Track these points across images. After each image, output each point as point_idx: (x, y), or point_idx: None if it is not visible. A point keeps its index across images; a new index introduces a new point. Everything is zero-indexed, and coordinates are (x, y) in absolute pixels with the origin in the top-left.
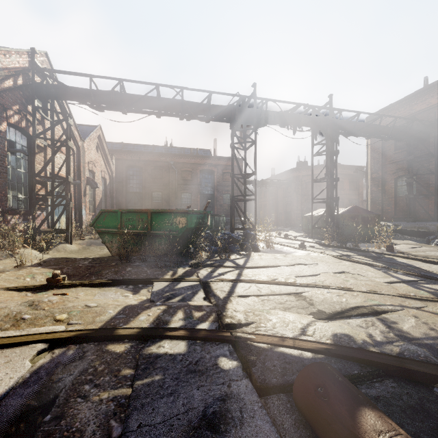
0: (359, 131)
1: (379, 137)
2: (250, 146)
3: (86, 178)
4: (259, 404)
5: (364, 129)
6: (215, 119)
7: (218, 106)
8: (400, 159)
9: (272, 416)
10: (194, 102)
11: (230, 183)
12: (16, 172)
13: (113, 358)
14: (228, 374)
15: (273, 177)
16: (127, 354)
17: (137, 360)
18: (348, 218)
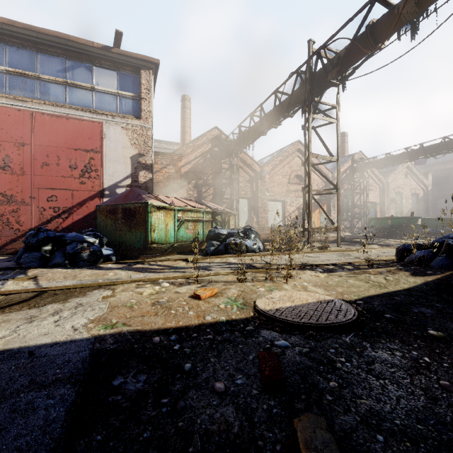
0: None
1: None
2: None
3: (390, 199)
4: None
5: None
6: None
7: None
8: None
9: None
10: (433, 146)
11: None
12: (347, 205)
13: None
14: None
15: None
16: None
17: None
18: None
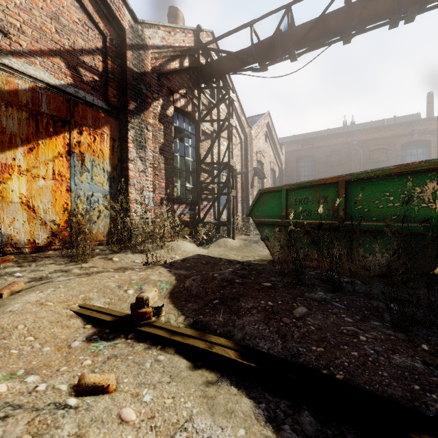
0: None
1: None
2: None
3: (254, 169)
4: None
5: None
6: None
7: None
8: None
9: None
10: None
11: None
12: (184, 161)
13: None
14: None
15: None
16: None
17: None
18: None
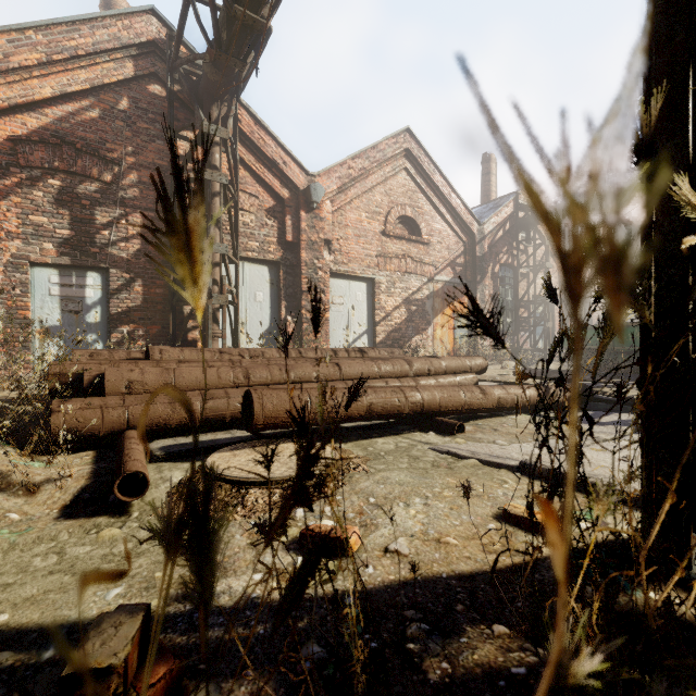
0: None
1: None
2: None
3: None
4: None
5: None
6: None
7: None
8: None
9: None
10: None
11: None
12: (505, 301)
13: None
14: None
15: None
16: None
17: None
18: None
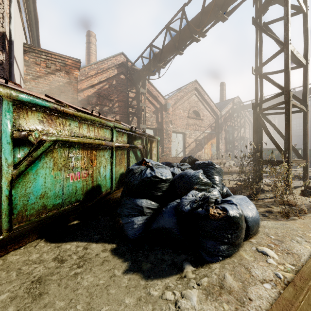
0: None
1: None
2: None
3: None
4: None
5: None
6: None
7: None
8: None
9: None
10: None
11: None
12: (229, 139)
13: None
14: None
15: None
16: None
17: None
18: None
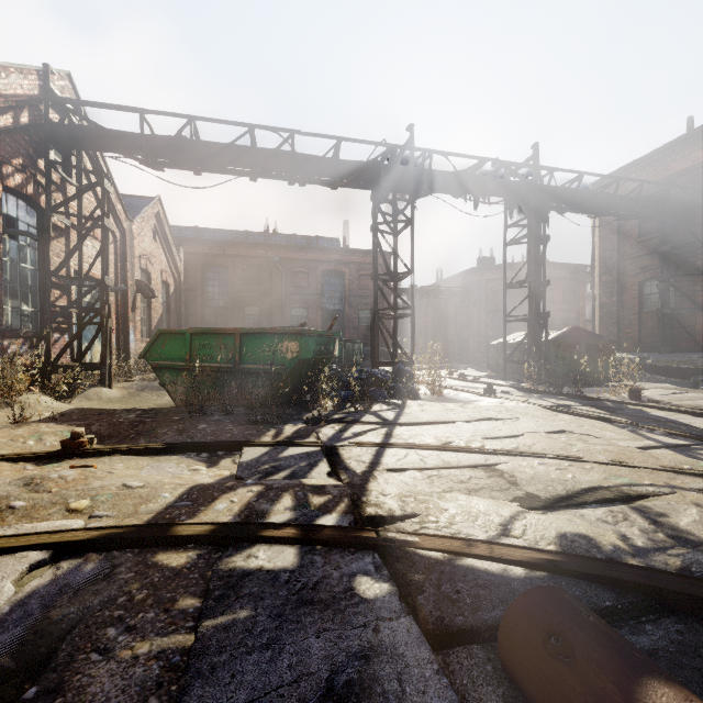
0: (582, 205)
1: (614, 214)
2: (403, 229)
3: (136, 282)
4: (433, 665)
5: (590, 200)
6: (347, 183)
7: (352, 162)
8: (647, 250)
9: (460, 689)
10: (311, 155)
11: (371, 291)
12: (18, 269)
13: (165, 578)
14: (374, 606)
15: (439, 283)
16: (191, 571)
17: (208, 581)
18: (564, 347)
